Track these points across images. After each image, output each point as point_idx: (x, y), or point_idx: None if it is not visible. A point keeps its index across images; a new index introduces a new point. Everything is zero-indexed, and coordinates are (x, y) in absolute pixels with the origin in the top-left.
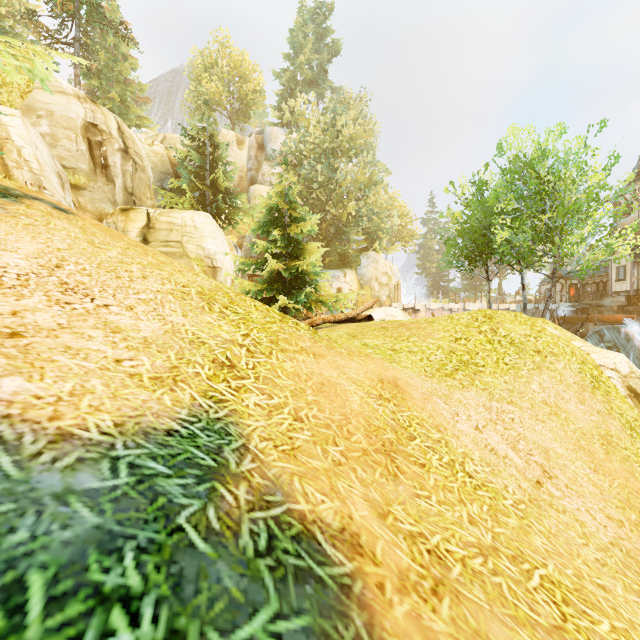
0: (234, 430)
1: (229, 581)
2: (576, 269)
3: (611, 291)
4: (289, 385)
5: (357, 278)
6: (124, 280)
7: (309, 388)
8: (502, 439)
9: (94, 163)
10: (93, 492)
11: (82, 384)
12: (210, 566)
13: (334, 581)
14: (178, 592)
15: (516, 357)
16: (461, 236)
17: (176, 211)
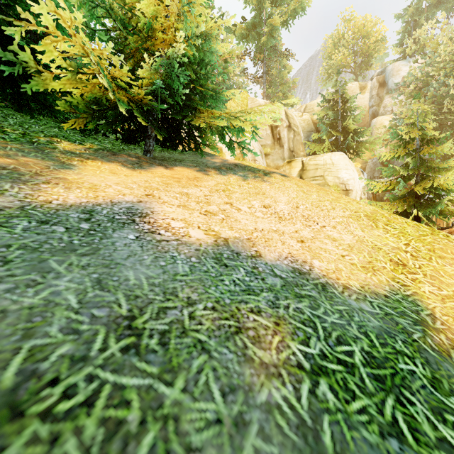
0: (421, 304)
1: None
2: None
3: None
4: (453, 283)
5: None
6: (325, 211)
7: None
8: None
9: (273, 139)
10: (370, 312)
11: (336, 266)
12: (440, 362)
13: None
14: (429, 364)
15: None
16: None
17: (319, 155)
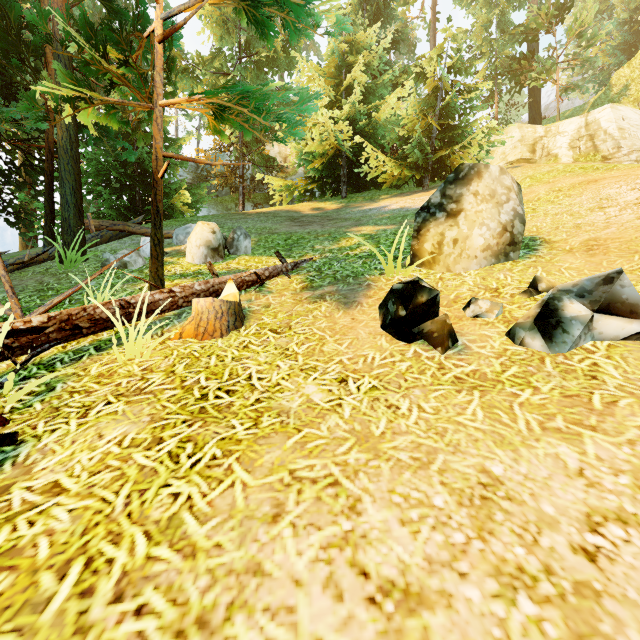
0: None
1: None
2: None
3: None
4: None
5: None
6: None
7: None
8: None
9: None
10: None
11: None
12: None
13: None
14: None
15: None
16: None
17: None
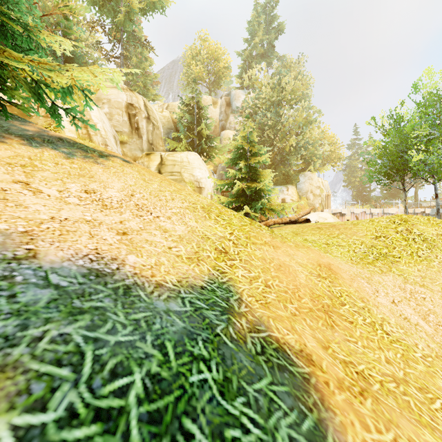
0: (233, 289)
1: (246, 362)
2: None
3: None
4: (260, 265)
5: (296, 191)
6: (163, 201)
7: (272, 267)
8: (414, 312)
9: (131, 127)
10: (178, 312)
11: (158, 260)
12: (236, 354)
13: (299, 374)
14: (224, 362)
15: (428, 251)
16: (381, 158)
17: (177, 153)
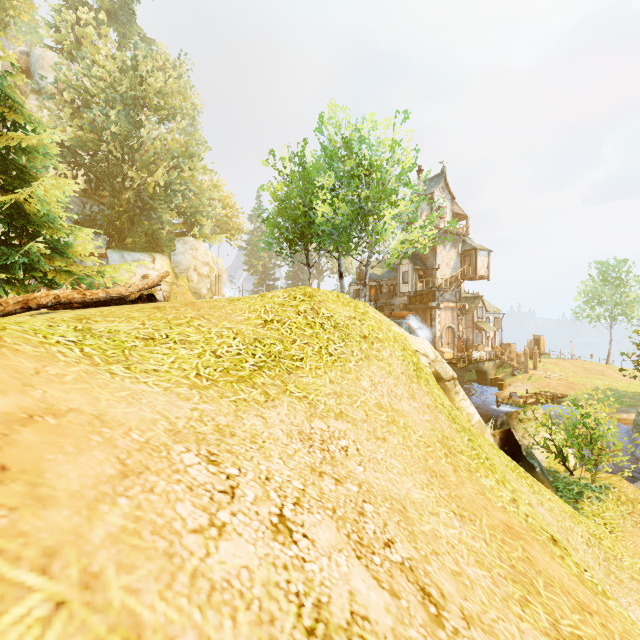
0: None
1: None
2: (375, 273)
3: (399, 292)
4: None
5: (171, 266)
6: None
7: None
8: (336, 527)
9: None
10: None
11: None
12: None
13: None
14: None
15: (342, 345)
16: (281, 213)
17: None
